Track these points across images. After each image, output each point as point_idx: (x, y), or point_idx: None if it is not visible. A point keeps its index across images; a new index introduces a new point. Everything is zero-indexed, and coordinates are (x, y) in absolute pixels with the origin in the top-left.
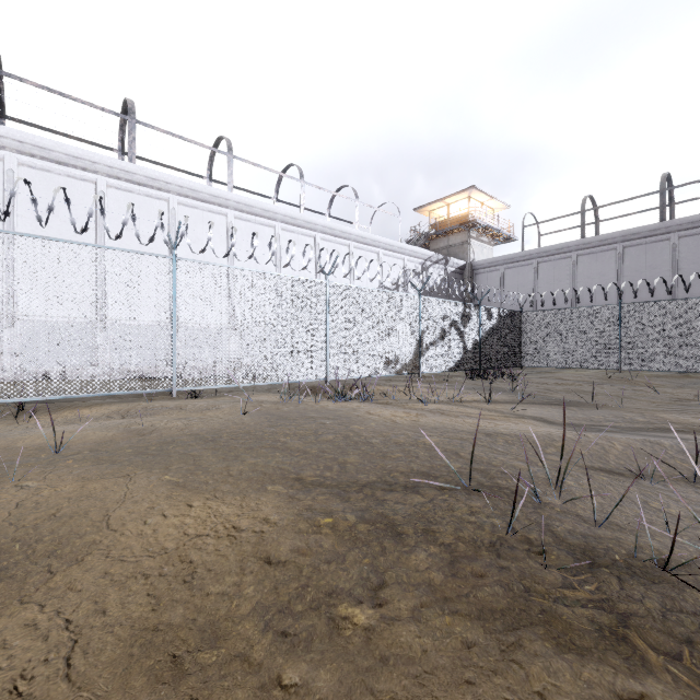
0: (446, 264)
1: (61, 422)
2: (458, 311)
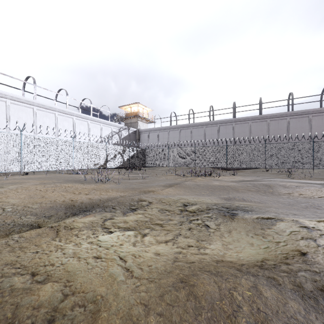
0: (129, 129)
1: None
2: (121, 149)
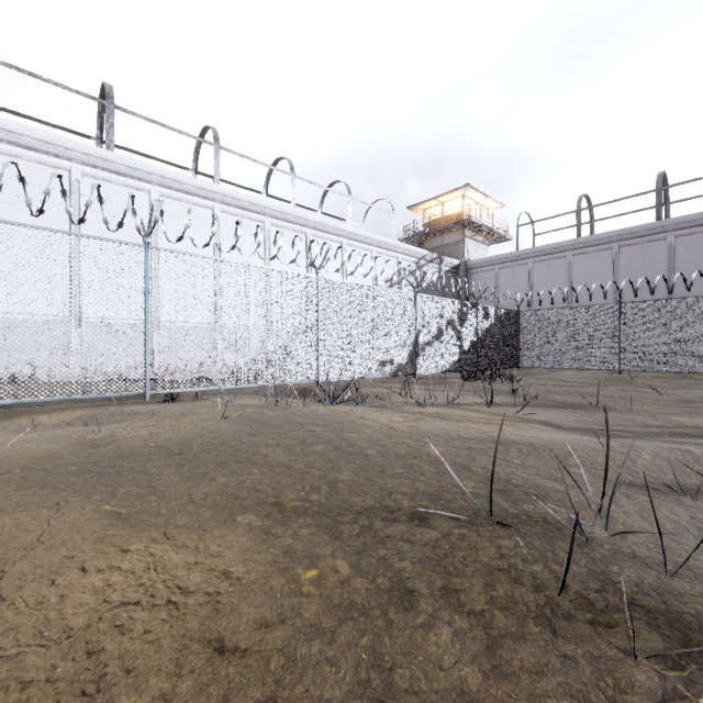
0: (441, 263)
1: (13, 431)
2: (455, 309)
